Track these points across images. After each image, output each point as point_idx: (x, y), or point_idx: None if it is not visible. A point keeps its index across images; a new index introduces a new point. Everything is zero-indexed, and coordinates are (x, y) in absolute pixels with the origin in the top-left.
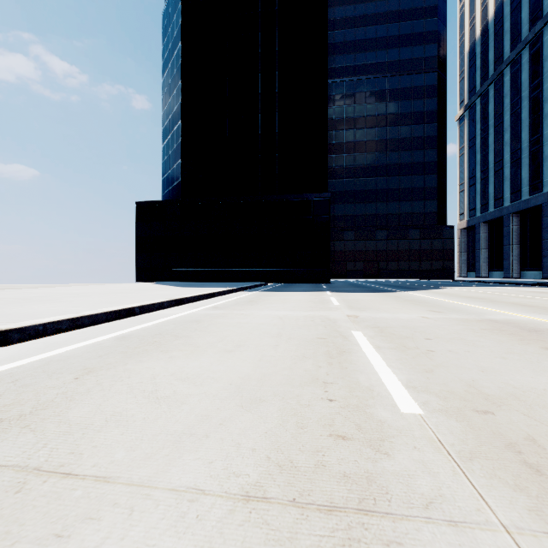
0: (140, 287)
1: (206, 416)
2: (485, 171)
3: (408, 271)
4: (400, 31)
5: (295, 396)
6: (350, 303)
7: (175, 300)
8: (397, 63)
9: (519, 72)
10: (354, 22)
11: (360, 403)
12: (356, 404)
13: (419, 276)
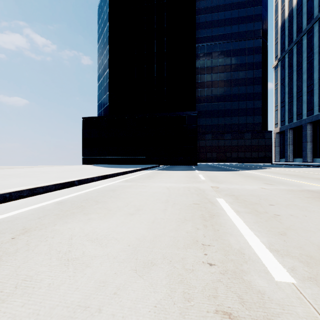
0: (83, 167)
1: (104, 282)
2: (290, 98)
3: (244, 158)
4: (239, 14)
5: (181, 260)
6: (212, 178)
7: (102, 176)
8: (237, 34)
9: (312, 37)
10: (211, 10)
11: (236, 269)
12: (233, 270)
13: (250, 161)
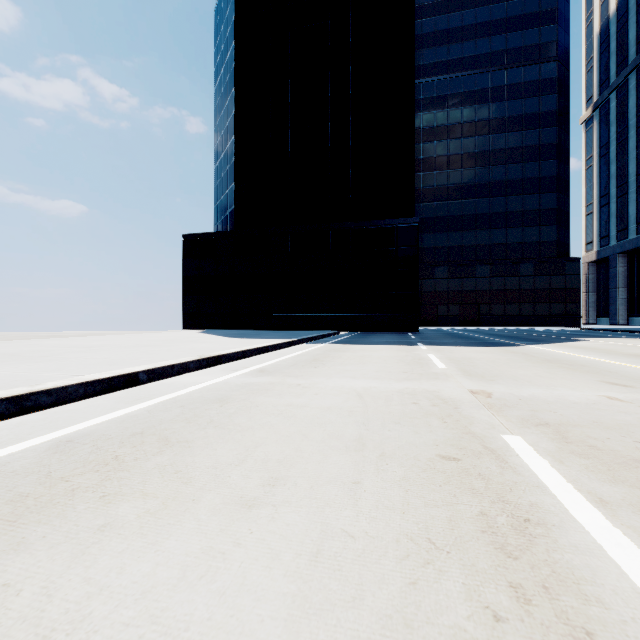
0: (179, 337)
1: None
2: (622, 186)
3: (518, 317)
4: (507, 12)
5: None
6: (462, 365)
7: (208, 359)
8: (504, 54)
9: None
10: (448, 6)
11: None
12: None
13: (532, 324)
